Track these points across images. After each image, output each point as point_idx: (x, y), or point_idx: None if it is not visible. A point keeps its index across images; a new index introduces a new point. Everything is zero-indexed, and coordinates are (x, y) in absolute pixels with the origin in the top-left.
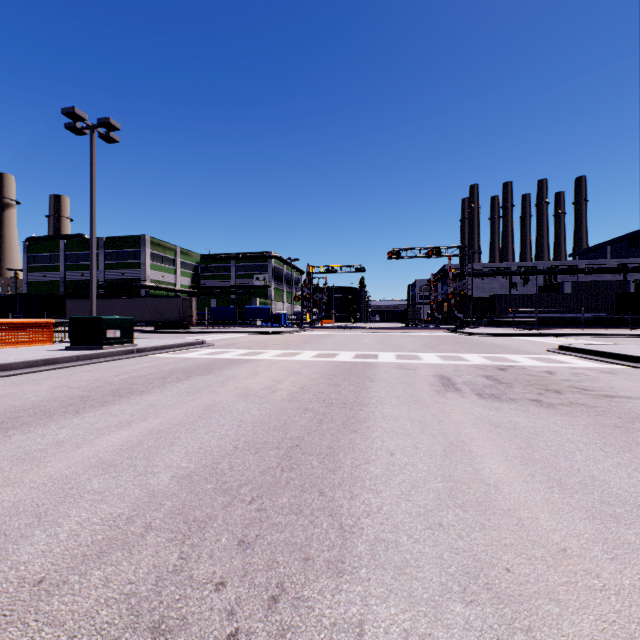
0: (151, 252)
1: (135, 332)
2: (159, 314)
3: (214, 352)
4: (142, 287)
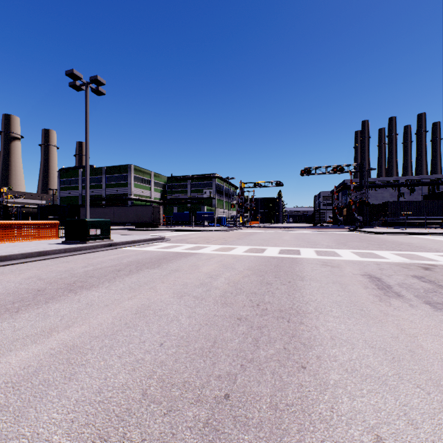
0: (135, 176)
1: (122, 230)
2: (138, 217)
3: (168, 246)
4: (129, 199)
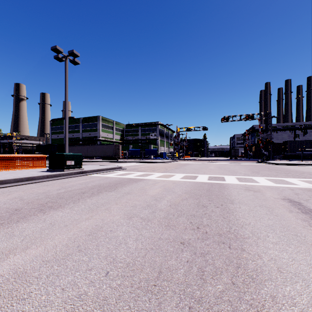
0: (102, 124)
1: (92, 161)
2: (104, 153)
3: (124, 173)
4: (98, 140)
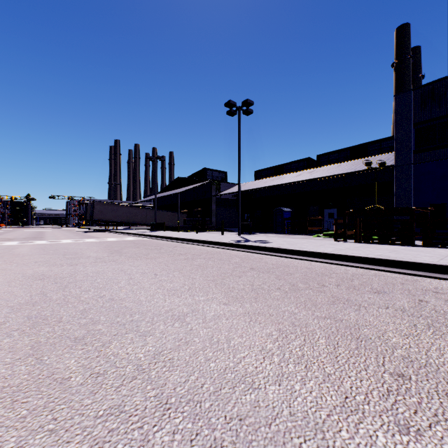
0: None
1: None
2: None
3: None
4: None
